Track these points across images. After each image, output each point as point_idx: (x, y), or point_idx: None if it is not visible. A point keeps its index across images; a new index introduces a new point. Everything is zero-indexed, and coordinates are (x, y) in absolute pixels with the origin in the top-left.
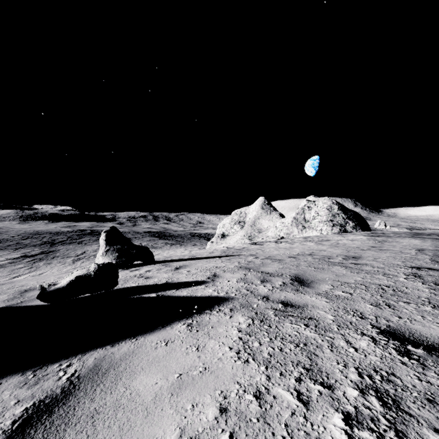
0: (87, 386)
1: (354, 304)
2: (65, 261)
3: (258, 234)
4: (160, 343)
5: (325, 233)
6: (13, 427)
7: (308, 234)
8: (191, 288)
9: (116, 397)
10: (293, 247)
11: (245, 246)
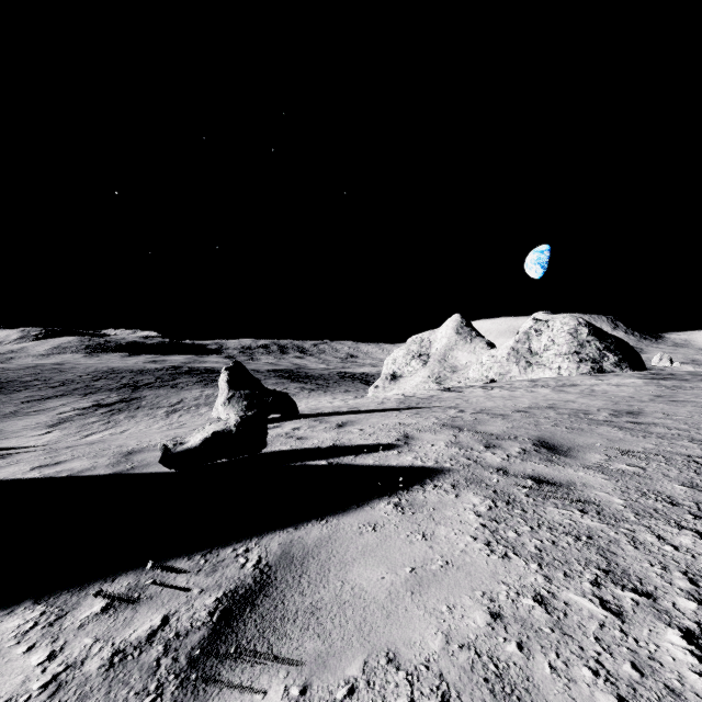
0: (286, 577)
1: (652, 483)
2: (155, 414)
3: (452, 375)
4: (365, 527)
5: (566, 374)
6: (213, 619)
7: (536, 376)
8: (377, 454)
9: (333, 592)
10: (516, 396)
11: (433, 394)
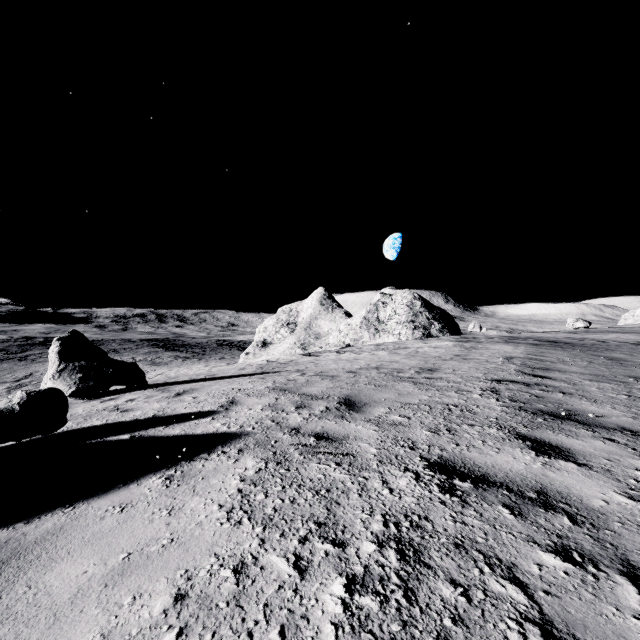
0: None
1: (408, 431)
2: None
3: (316, 341)
4: (113, 509)
5: (404, 338)
6: None
7: (382, 341)
8: (190, 423)
9: (7, 603)
10: (358, 359)
11: (294, 358)
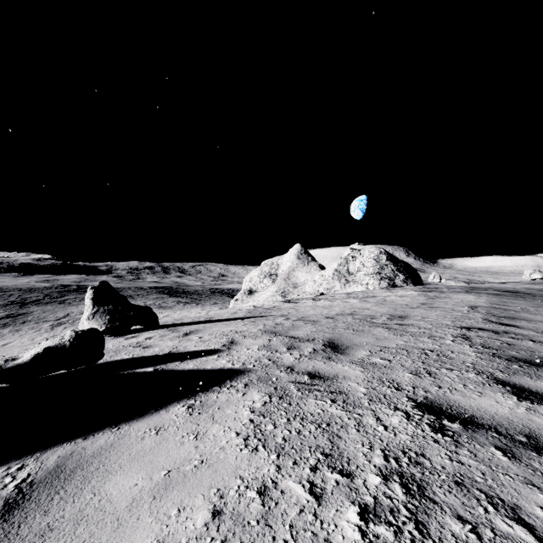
0: (42, 494)
1: (391, 373)
2: (40, 327)
3: (294, 290)
4: (150, 431)
5: (372, 288)
6: None
7: (352, 290)
8: (200, 359)
9: (79, 506)
10: (332, 306)
11: (276, 305)
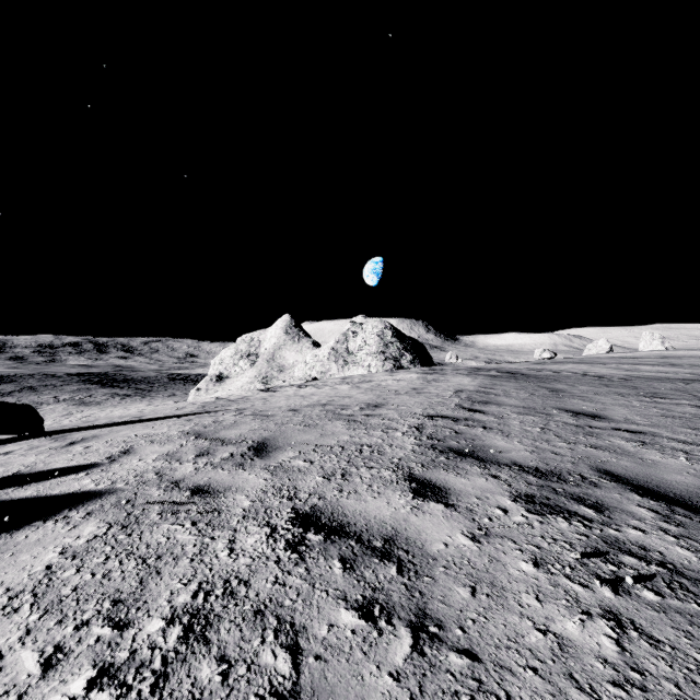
0: None
1: (301, 478)
2: None
3: (279, 375)
4: None
5: (374, 371)
6: None
7: (352, 373)
8: (54, 480)
9: None
10: (314, 394)
11: (248, 395)
